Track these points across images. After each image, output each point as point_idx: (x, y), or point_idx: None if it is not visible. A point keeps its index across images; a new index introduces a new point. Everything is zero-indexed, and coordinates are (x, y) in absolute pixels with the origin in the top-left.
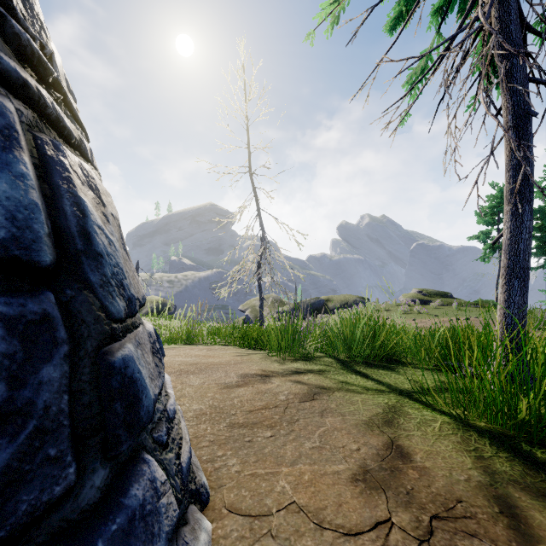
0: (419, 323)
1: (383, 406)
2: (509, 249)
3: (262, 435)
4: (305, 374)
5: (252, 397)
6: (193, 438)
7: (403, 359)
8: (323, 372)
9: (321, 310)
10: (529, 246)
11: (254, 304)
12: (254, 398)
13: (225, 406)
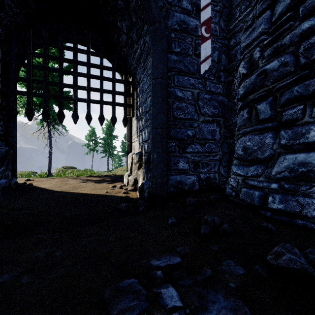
0: None
1: None
2: (49, 159)
3: None
4: None
5: None
6: None
7: None
8: None
9: None
10: (51, 158)
11: None
12: None
13: None
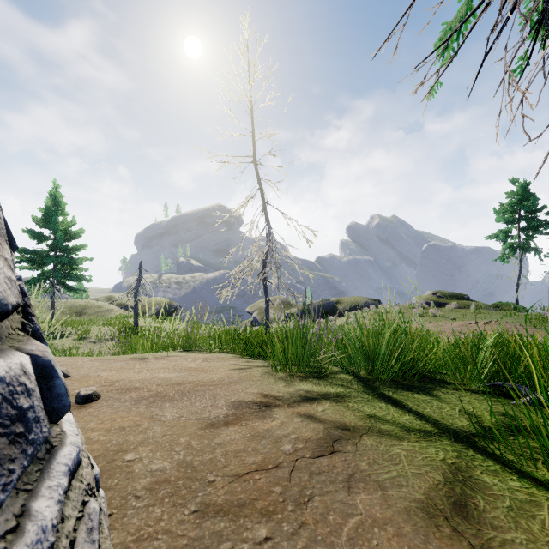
0: (435, 327)
1: (441, 468)
2: None
3: (251, 536)
4: (319, 403)
5: (243, 445)
6: (132, 543)
7: (438, 376)
8: (342, 398)
9: (330, 312)
10: None
11: (262, 305)
12: (246, 448)
13: (201, 464)
